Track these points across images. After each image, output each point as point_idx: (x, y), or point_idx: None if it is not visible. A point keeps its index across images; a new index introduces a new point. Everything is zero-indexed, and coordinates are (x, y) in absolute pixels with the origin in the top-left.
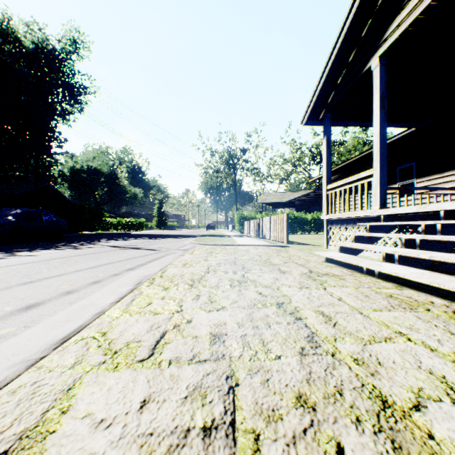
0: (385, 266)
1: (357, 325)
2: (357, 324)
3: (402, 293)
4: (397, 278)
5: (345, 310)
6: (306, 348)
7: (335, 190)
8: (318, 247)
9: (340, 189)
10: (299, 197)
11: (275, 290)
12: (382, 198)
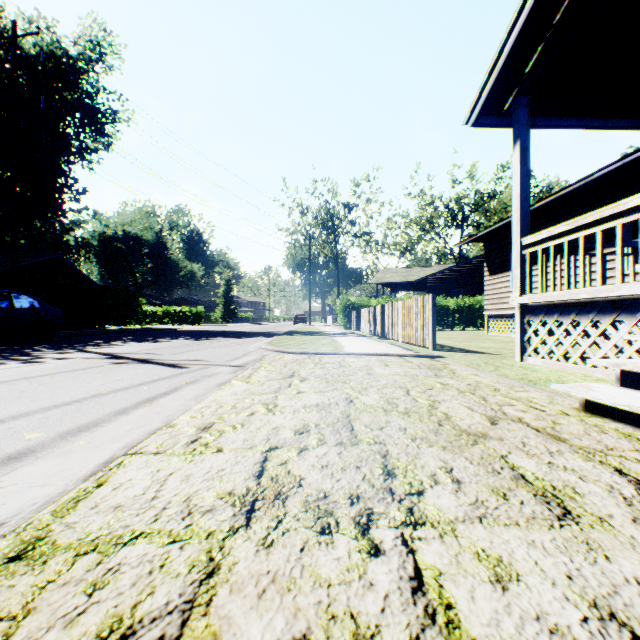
0: None
1: None
2: None
3: None
4: None
5: None
6: None
7: (543, 246)
8: (500, 357)
9: (558, 241)
10: (434, 274)
11: None
12: None
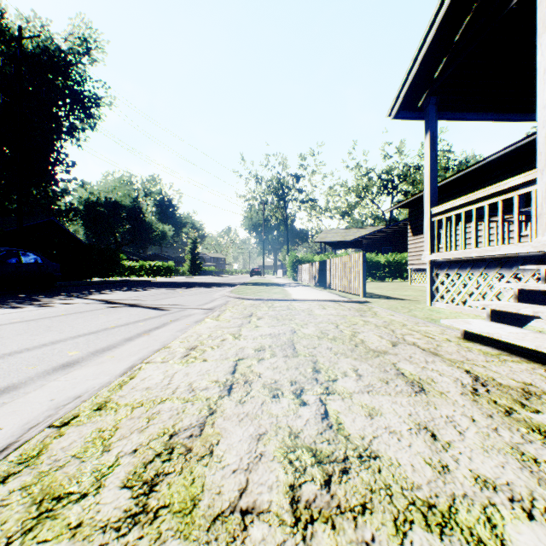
0: None
1: None
2: None
3: None
4: None
5: None
6: None
7: (447, 215)
8: (415, 302)
9: (457, 212)
10: (368, 234)
11: None
12: None
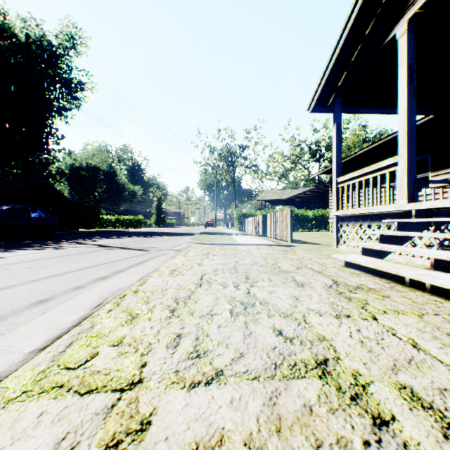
0: (443, 278)
1: None
2: None
3: None
4: None
5: (449, 381)
6: None
7: (347, 183)
8: (327, 246)
9: (353, 181)
10: (299, 194)
11: (301, 323)
12: (410, 190)
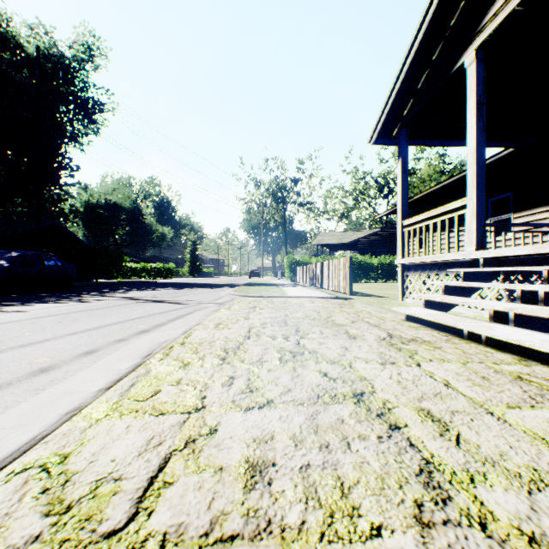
0: (498, 329)
1: (495, 440)
2: (495, 439)
3: (534, 371)
4: (513, 345)
5: (463, 407)
6: (425, 506)
7: (413, 227)
8: (391, 299)
9: (420, 225)
10: (363, 237)
11: (347, 368)
12: (480, 236)
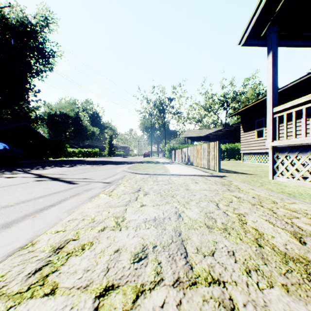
0: None
1: None
2: None
3: None
4: None
5: None
6: None
7: (288, 111)
8: (259, 176)
9: (298, 108)
10: (213, 132)
11: None
12: None
